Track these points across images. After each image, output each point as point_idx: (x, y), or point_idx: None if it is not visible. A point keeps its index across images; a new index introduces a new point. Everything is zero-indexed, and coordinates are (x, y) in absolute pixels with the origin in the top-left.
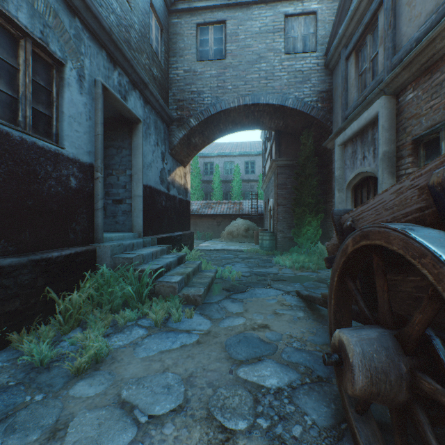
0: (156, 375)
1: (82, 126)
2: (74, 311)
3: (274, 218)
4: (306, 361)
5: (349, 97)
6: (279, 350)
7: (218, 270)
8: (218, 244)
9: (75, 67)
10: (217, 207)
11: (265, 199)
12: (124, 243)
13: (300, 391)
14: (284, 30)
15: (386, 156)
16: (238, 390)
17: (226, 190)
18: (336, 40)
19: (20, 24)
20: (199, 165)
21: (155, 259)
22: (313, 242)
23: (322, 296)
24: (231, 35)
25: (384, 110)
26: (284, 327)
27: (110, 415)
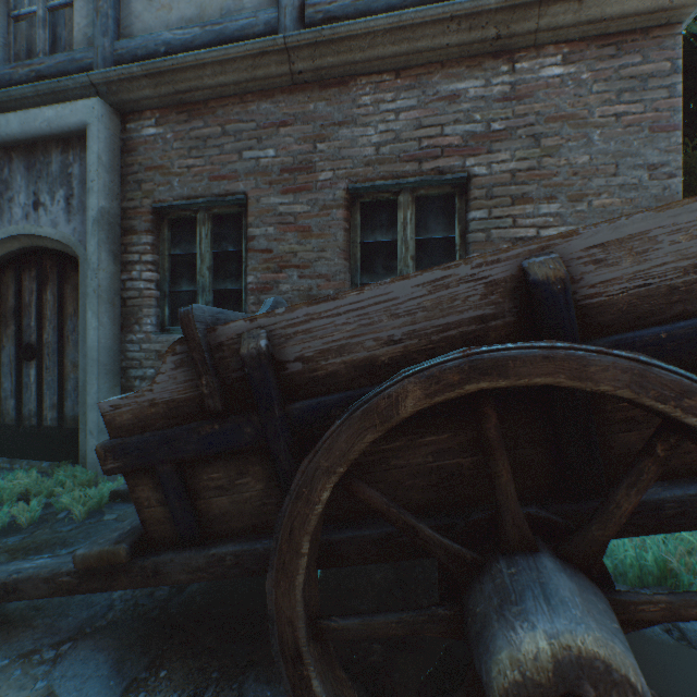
0: None
1: None
2: None
3: None
4: None
5: None
6: None
7: None
8: None
9: None
10: None
11: None
12: None
13: None
14: None
15: (108, 218)
16: None
17: None
18: None
19: None
20: None
21: None
22: None
23: (88, 563)
24: None
25: (104, 129)
26: None
27: None
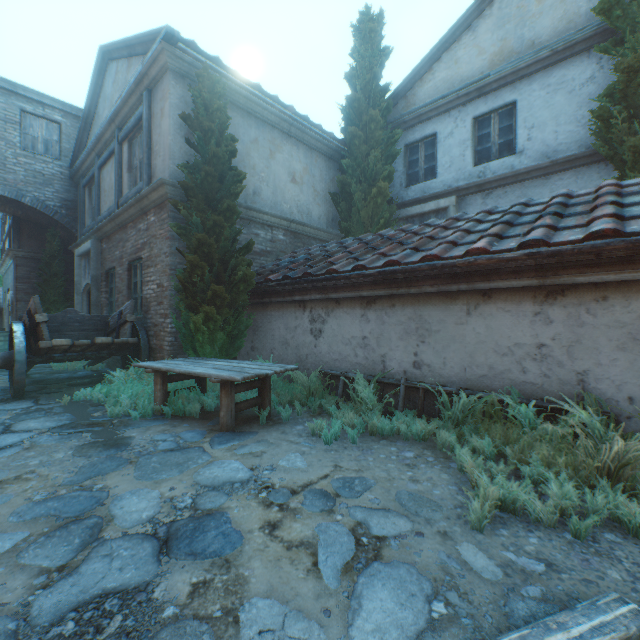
0: None
1: None
2: None
3: (15, 315)
4: (3, 388)
5: (86, 220)
6: None
7: None
8: None
9: None
10: None
11: (5, 287)
12: None
13: None
14: (22, 125)
15: (95, 278)
16: None
17: None
18: (76, 168)
19: None
20: None
21: None
22: None
23: None
24: None
25: (94, 249)
26: None
27: None
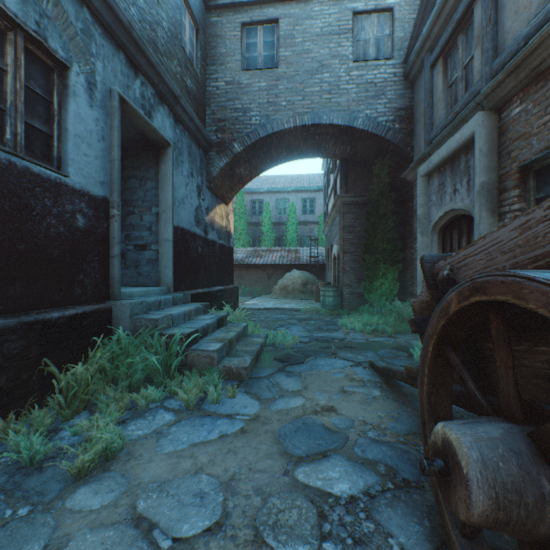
0: (185, 477)
1: (92, 148)
2: (80, 389)
3: (340, 269)
4: (386, 457)
5: (435, 115)
6: (350, 441)
7: (269, 334)
8: (269, 301)
9: (83, 71)
10: (268, 256)
11: (327, 245)
12: (147, 300)
13: (380, 500)
14: (352, 32)
15: (485, 188)
16: (297, 500)
17: (278, 234)
18: (419, 43)
19: (7, 11)
20: (246, 204)
21: (188, 321)
22: (388, 299)
23: (406, 370)
24: (286, 38)
25: (482, 130)
26: (355, 409)
27: (120, 538)
